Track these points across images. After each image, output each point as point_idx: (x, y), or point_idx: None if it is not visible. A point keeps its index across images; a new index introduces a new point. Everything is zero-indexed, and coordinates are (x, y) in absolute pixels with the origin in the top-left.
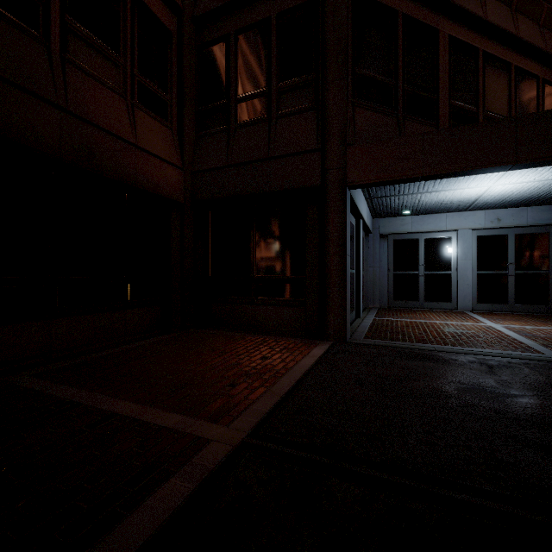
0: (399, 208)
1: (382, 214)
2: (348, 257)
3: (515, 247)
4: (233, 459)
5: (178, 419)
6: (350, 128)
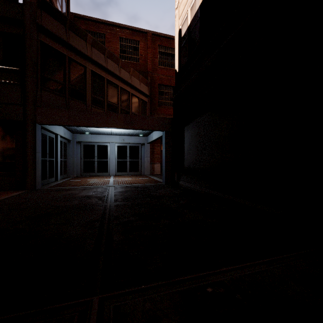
0: (82, 131)
1: (76, 132)
2: (39, 153)
3: (129, 150)
4: None
5: None
6: (39, 99)
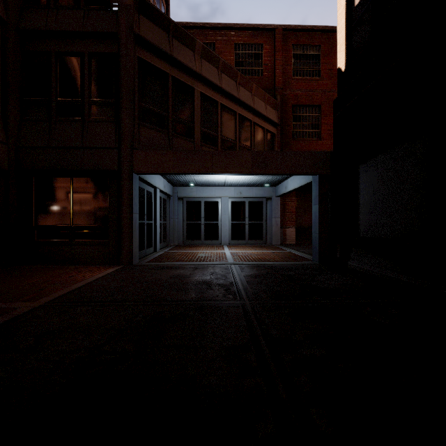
0: (186, 182)
1: (178, 184)
2: (136, 214)
3: (248, 208)
4: (33, 310)
5: (1, 304)
6: (136, 138)
